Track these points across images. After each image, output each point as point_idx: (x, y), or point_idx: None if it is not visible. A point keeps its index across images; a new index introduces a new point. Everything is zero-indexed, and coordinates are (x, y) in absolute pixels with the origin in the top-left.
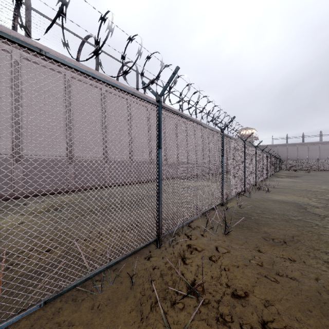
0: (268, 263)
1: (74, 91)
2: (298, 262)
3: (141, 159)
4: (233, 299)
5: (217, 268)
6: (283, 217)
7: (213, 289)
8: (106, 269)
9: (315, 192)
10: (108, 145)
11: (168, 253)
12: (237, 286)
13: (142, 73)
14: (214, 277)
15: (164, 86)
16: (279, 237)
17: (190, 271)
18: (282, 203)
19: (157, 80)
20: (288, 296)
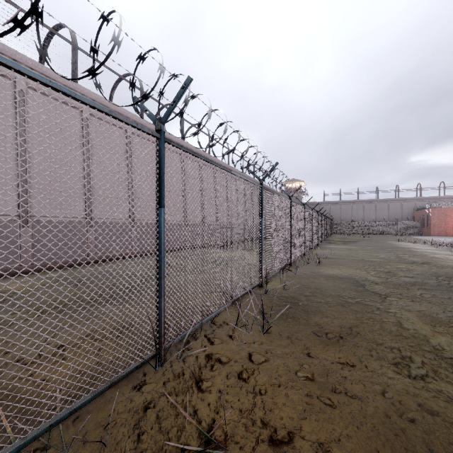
0: (320, 376)
1: (32, 110)
2: (359, 368)
3: (148, 220)
4: (270, 452)
5: (249, 394)
6: (338, 300)
7: (241, 434)
8: (49, 429)
9: (373, 262)
10: (93, 199)
11: (174, 375)
12: (277, 425)
13: (132, 82)
14: (244, 412)
15: (169, 107)
16: (334, 331)
17: (208, 404)
18: (337, 280)
19: (159, 99)
20: (349, 432)
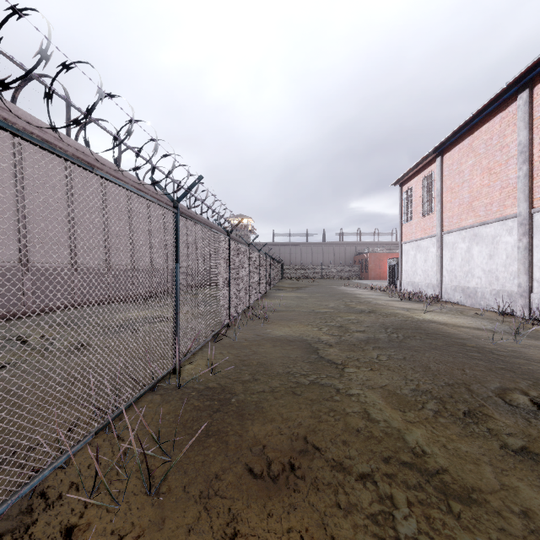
0: None
1: None
2: None
3: None
4: None
5: None
6: (288, 384)
7: None
8: None
9: (324, 314)
10: None
11: None
12: None
13: None
14: None
15: None
16: (282, 453)
17: None
18: (286, 345)
19: None
20: None
